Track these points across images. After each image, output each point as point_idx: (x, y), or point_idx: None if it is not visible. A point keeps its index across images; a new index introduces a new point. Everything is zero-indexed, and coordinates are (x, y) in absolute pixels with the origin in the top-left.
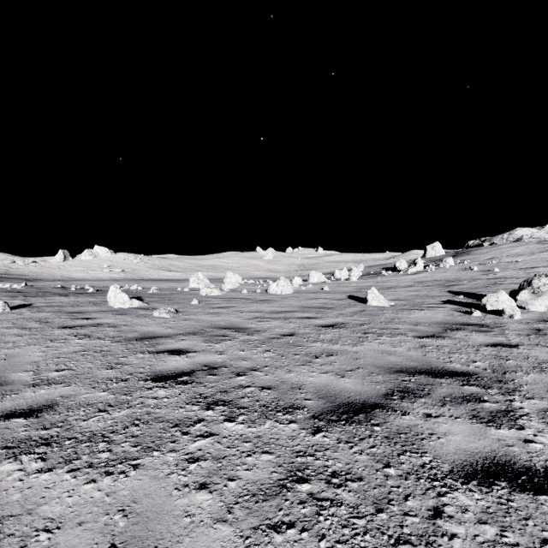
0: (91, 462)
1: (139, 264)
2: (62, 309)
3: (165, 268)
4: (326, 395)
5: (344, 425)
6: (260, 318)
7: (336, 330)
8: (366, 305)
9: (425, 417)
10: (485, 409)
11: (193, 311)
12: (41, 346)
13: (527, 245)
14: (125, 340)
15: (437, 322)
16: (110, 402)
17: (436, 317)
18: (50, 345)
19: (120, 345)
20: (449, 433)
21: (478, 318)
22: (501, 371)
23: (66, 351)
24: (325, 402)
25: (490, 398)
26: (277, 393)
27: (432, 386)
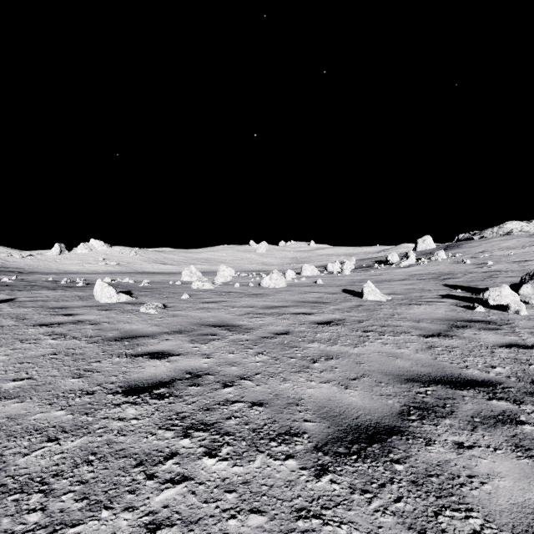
0: (11, 532)
1: (134, 257)
2: (46, 304)
3: (160, 261)
4: (330, 414)
5: (356, 461)
6: (252, 314)
7: (334, 328)
8: (362, 299)
9: (457, 448)
10: (527, 435)
11: (182, 306)
12: (7, 348)
13: (518, 238)
14: (103, 340)
15: (439, 318)
16: (64, 425)
17: (437, 312)
18: (17, 347)
19: (96, 346)
20: (493, 475)
21: (482, 314)
22: (527, 379)
23: (33, 354)
24: (329, 424)
25: (527, 418)
26: (271, 411)
27: (454, 401)
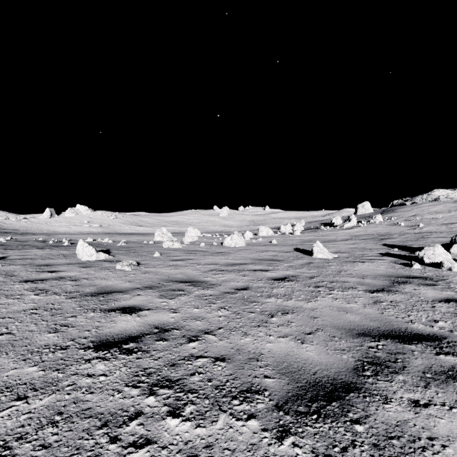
0: None
1: (114, 220)
2: (33, 262)
3: (136, 223)
4: (288, 369)
5: (317, 421)
6: (216, 271)
7: (288, 284)
8: (312, 257)
9: (413, 406)
10: None
11: (153, 263)
12: None
13: (444, 204)
14: (81, 295)
15: (381, 274)
16: (35, 382)
17: (379, 269)
18: (2, 302)
19: (73, 302)
20: (453, 437)
21: (419, 271)
22: None
23: (15, 309)
24: (289, 380)
25: None
26: (233, 367)
27: (404, 355)
